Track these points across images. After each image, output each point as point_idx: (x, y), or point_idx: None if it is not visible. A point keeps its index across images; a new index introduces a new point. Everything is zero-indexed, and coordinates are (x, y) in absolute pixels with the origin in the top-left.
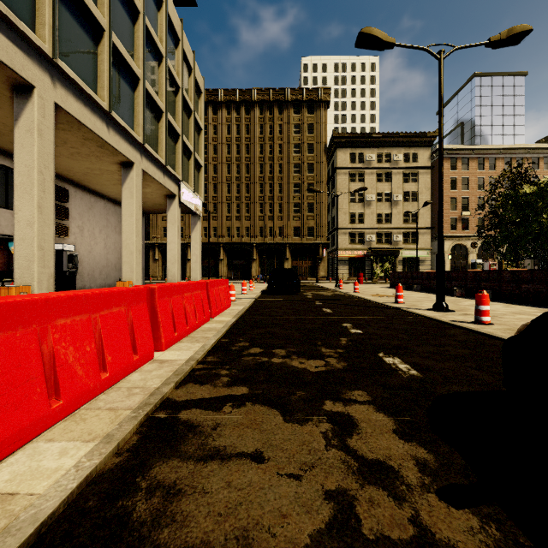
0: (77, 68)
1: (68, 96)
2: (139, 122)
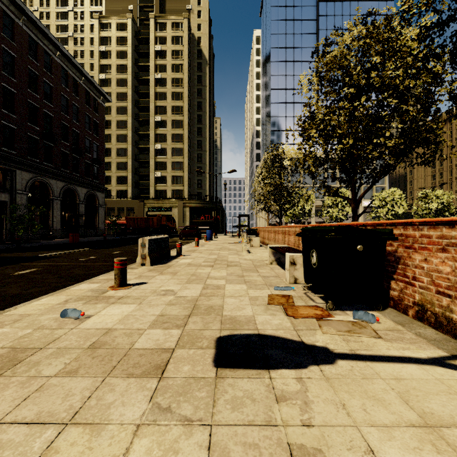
0: (320, 197)
1: (317, 203)
2: None
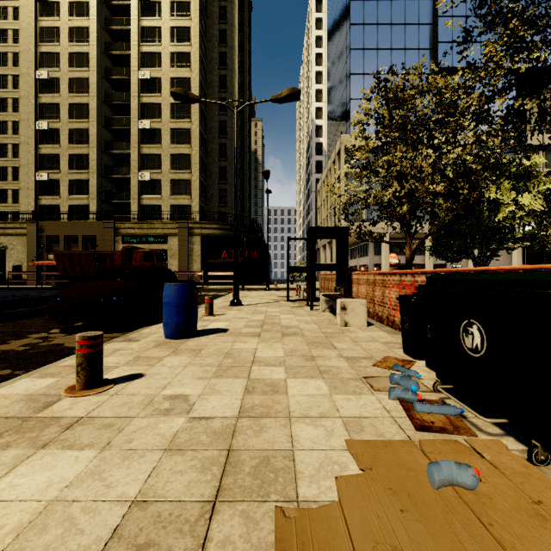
0: None
1: None
2: None
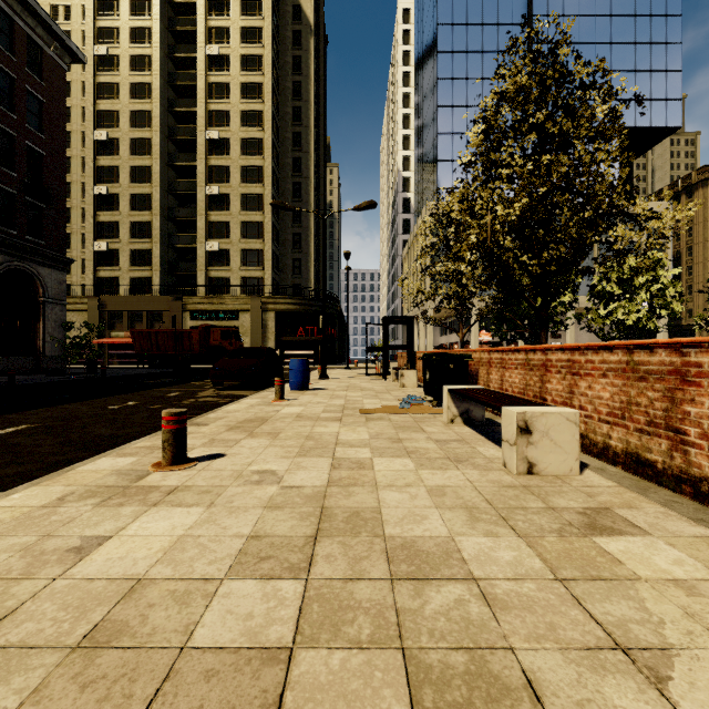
0: None
1: None
2: None
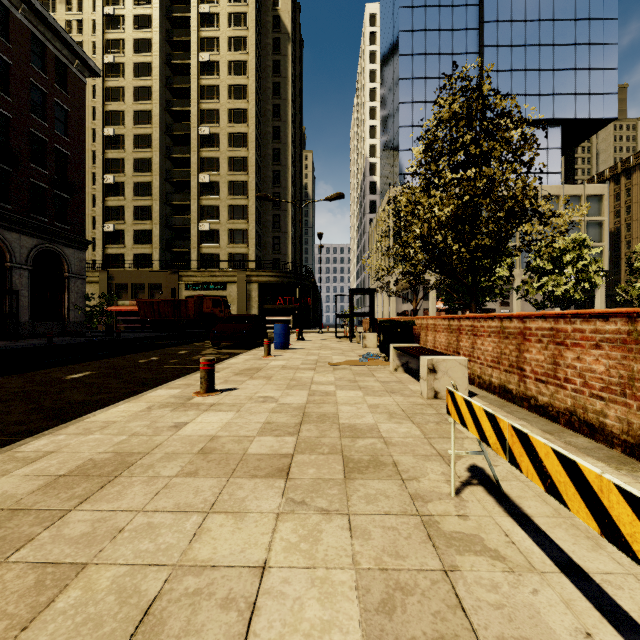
0: None
1: None
2: (517, 263)
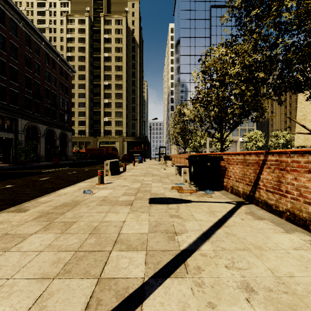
0: None
1: (210, 139)
2: None
